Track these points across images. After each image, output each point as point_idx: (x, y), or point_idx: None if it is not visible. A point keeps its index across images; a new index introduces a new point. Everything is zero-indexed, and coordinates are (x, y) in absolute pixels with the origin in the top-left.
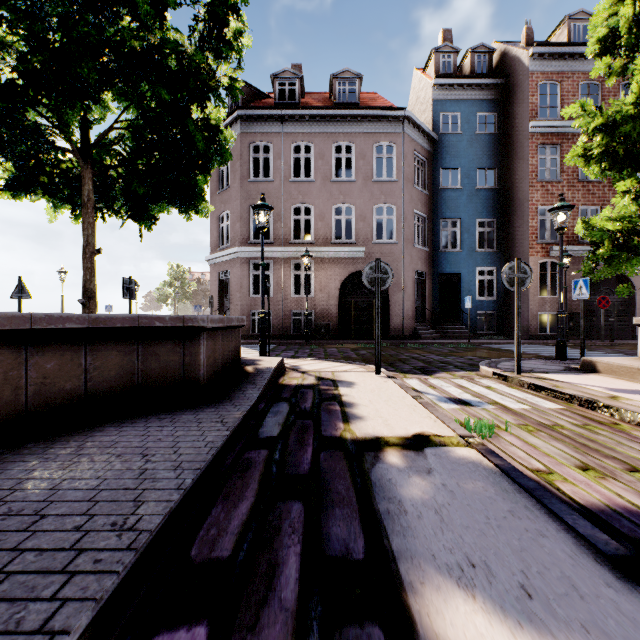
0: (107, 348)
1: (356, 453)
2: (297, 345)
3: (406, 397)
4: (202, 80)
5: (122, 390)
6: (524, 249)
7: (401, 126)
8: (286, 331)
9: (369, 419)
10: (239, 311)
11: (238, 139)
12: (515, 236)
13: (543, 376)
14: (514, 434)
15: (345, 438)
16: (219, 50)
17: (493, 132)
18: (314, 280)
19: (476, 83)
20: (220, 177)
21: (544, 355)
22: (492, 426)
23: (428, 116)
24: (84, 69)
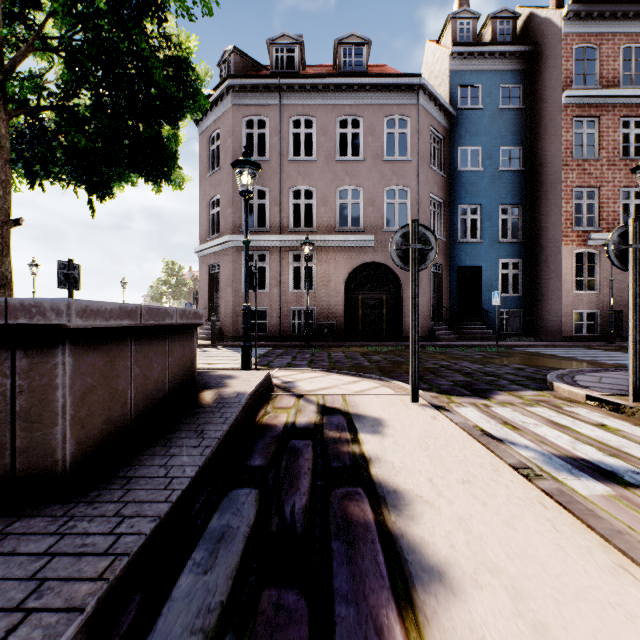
0: None
1: None
2: (296, 348)
3: (499, 467)
4: None
5: None
6: (557, 238)
7: (416, 97)
8: (284, 332)
9: (467, 585)
10: (230, 309)
11: (229, 113)
12: (545, 223)
13: None
14: None
15: None
16: None
17: (518, 107)
18: (316, 273)
19: (499, 51)
20: (210, 158)
21: (608, 362)
22: None
23: (444, 90)
24: None
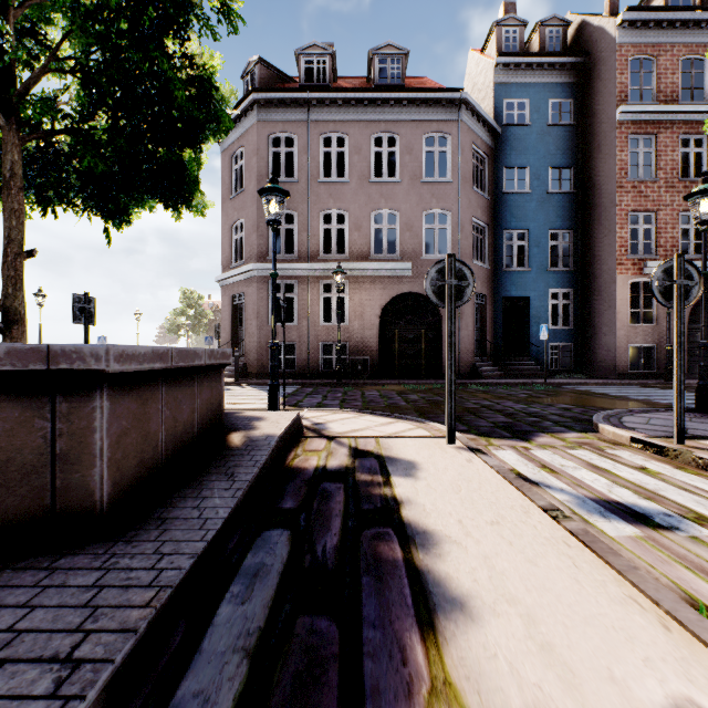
0: None
1: None
2: (327, 386)
3: (529, 509)
4: None
5: None
6: (610, 266)
7: (457, 112)
8: (314, 368)
9: (485, 613)
10: (255, 343)
11: (254, 129)
12: (598, 250)
13: None
14: None
15: None
16: None
17: (569, 123)
18: (348, 304)
19: (548, 62)
20: (233, 178)
21: (661, 402)
22: None
23: (488, 104)
24: None
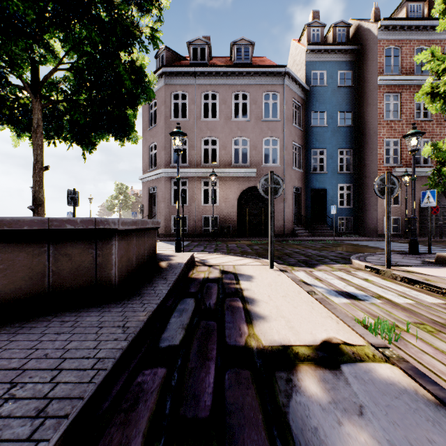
0: (14, 250)
1: (265, 374)
2: (206, 241)
3: (301, 292)
4: (127, 26)
5: (31, 291)
6: (374, 170)
7: (283, 79)
8: (198, 231)
9: (272, 320)
10: (163, 216)
11: (163, 89)
12: (367, 161)
13: (409, 269)
14: (417, 336)
15: (251, 348)
16: (141, 4)
17: (350, 85)
18: (219, 193)
19: (338, 49)
20: (150, 118)
21: (395, 250)
22: (393, 327)
23: (302, 73)
24: (20, 7)
